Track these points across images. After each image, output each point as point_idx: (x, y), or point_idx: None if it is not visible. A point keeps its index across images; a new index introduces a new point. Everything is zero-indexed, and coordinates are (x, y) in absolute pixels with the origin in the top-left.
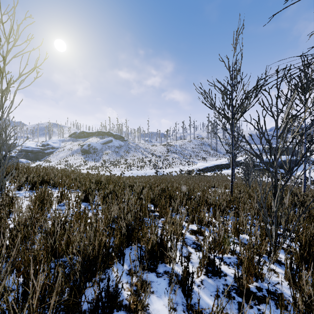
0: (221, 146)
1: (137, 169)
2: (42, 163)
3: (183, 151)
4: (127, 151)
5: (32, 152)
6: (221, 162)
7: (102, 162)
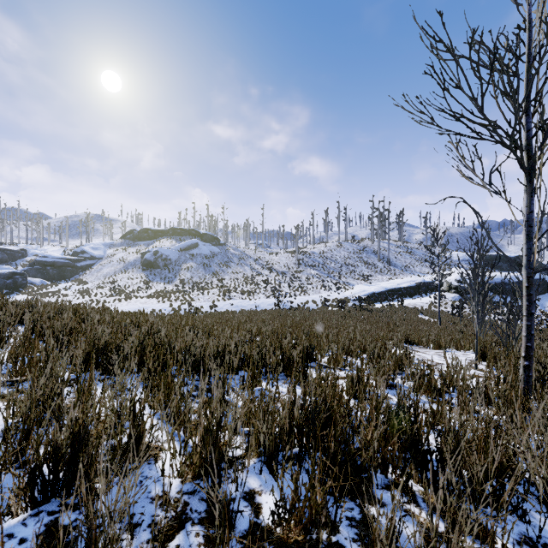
0: (397, 254)
1: (241, 297)
2: (70, 285)
3: (326, 264)
4: (225, 263)
5: (54, 265)
6: (399, 284)
7: (179, 284)
